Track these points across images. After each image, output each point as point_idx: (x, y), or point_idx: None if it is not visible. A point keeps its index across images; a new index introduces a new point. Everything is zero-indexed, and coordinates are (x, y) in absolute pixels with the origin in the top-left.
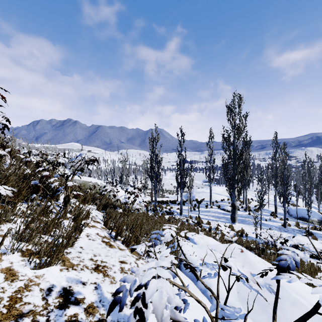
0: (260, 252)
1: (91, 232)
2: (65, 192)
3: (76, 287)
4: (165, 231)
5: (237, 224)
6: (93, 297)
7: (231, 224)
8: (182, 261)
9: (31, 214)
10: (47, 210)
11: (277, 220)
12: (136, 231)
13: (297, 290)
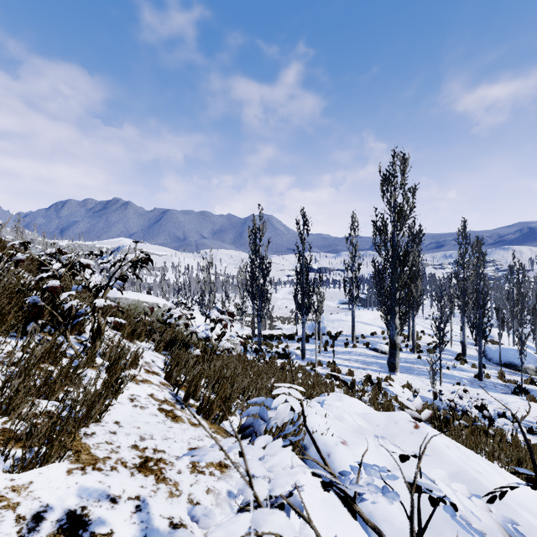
0: (443, 425)
1: (139, 392)
2: (93, 319)
3: (96, 509)
4: (278, 399)
5: (399, 375)
6: (131, 529)
7: (389, 375)
8: (318, 476)
9: (20, 360)
10: (56, 352)
11: (467, 368)
12: (224, 389)
13: (525, 502)
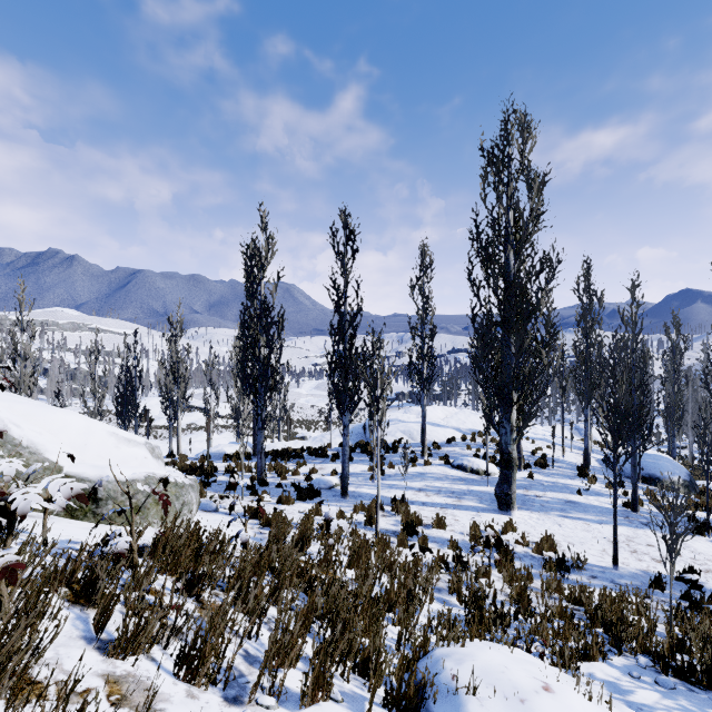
0: None
1: None
2: None
3: None
4: None
5: (517, 514)
6: None
7: (510, 520)
8: None
9: None
10: None
11: (601, 490)
12: None
13: None
